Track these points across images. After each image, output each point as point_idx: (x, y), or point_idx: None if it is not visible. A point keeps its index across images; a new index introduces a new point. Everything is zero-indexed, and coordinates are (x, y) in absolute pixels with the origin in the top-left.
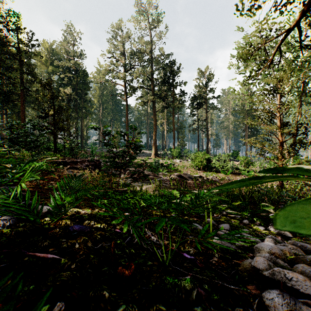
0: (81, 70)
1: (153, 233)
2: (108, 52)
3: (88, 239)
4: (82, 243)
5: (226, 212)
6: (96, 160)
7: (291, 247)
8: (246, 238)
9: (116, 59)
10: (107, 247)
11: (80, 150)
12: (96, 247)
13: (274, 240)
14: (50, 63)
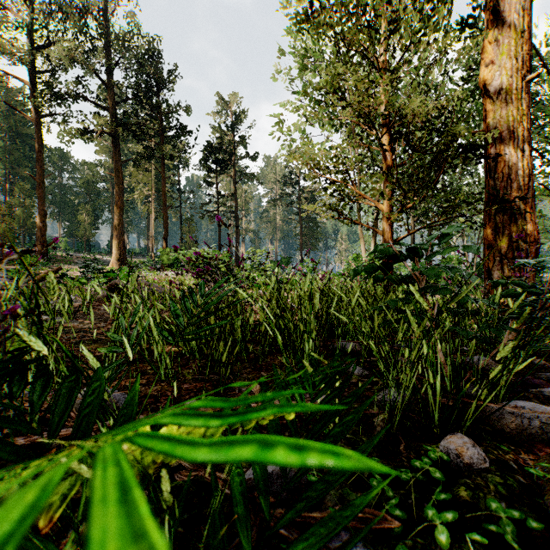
0: None
1: None
2: None
3: None
4: None
5: None
6: None
7: None
8: None
9: (1, 3)
10: None
11: None
12: None
13: None
14: None
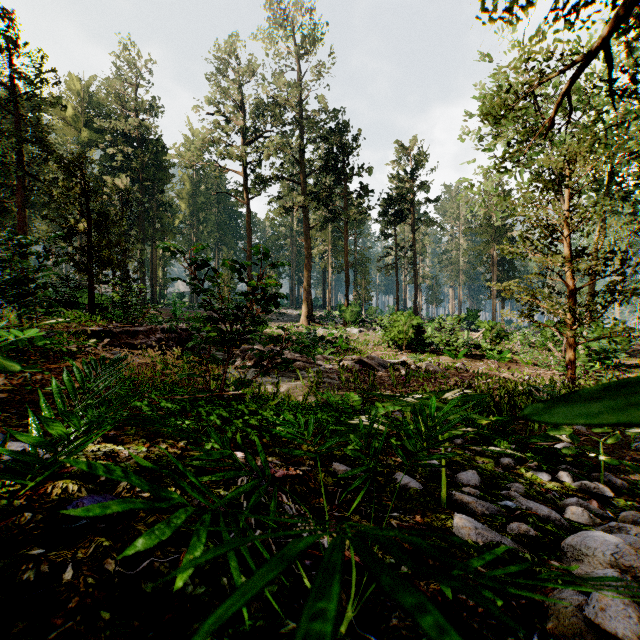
0: (151, 139)
1: (301, 509)
2: (209, 102)
3: (112, 546)
4: (88, 562)
5: (463, 441)
6: (182, 329)
7: (637, 533)
8: (527, 510)
9: (227, 118)
10: (165, 569)
11: (147, 307)
12: (134, 570)
13: (588, 512)
14: (84, 123)
